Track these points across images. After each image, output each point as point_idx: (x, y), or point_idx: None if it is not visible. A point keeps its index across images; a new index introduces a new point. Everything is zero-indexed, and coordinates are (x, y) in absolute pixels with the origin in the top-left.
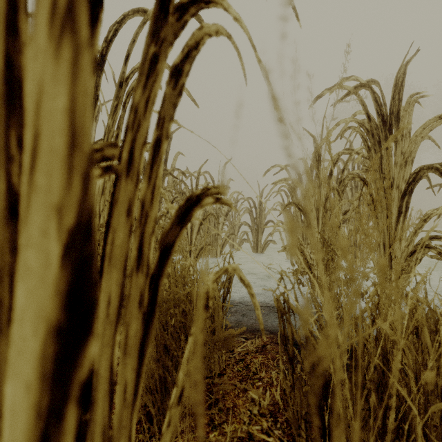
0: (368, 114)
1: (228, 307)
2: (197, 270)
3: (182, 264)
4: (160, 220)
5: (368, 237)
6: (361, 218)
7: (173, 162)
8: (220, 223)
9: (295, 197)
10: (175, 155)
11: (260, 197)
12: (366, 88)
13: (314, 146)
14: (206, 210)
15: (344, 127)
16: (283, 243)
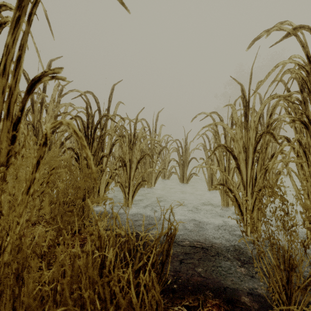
0: (308, 55)
1: (167, 272)
2: (129, 233)
3: (110, 227)
4: (103, 159)
5: (309, 182)
6: (302, 162)
7: (114, 110)
8: (154, 160)
9: (219, 140)
10: (116, 104)
11: (186, 139)
12: (305, 29)
13: (242, 93)
14: (143, 150)
15: (280, 70)
16: (205, 176)
